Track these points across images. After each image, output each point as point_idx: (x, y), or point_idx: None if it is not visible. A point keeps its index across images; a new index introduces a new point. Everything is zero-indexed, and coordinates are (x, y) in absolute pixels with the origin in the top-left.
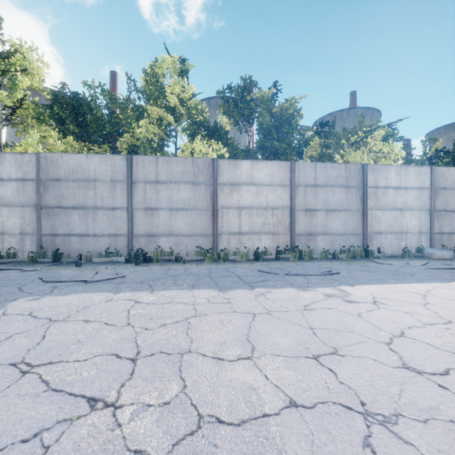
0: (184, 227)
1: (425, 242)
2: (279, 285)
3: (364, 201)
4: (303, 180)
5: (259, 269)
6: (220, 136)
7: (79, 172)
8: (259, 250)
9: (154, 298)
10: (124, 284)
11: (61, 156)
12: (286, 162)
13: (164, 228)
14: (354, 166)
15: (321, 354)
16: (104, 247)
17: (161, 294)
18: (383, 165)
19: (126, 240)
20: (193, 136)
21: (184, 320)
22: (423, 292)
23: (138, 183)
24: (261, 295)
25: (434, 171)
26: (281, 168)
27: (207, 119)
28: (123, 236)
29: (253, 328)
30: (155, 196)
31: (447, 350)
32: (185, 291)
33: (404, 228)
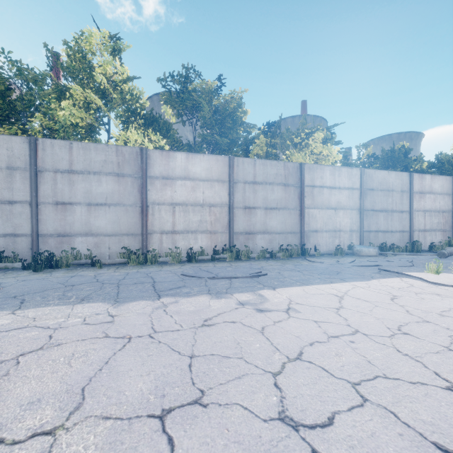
0: (106, 226)
1: (356, 240)
2: (194, 292)
3: (301, 200)
4: (242, 176)
5: (182, 273)
6: (159, 126)
7: None
8: (196, 250)
9: (5, 322)
10: None
11: None
12: (225, 157)
13: (81, 226)
14: (292, 165)
15: (176, 406)
16: None
17: (24, 314)
18: (319, 165)
19: (29, 241)
20: (127, 123)
21: (14, 358)
22: (341, 293)
23: (46, 172)
24: (162, 307)
25: (363, 173)
26: (219, 163)
27: (144, 106)
28: (25, 236)
29: (109, 365)
30: (68, 188)
31: (342, 378)
32: (63, 308)
33: (337, 226)
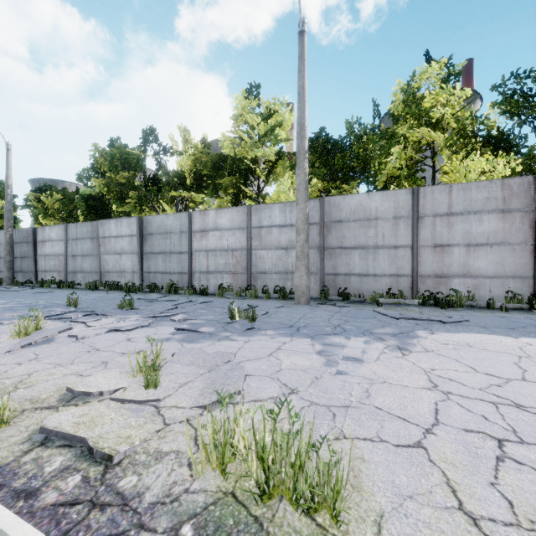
0: (487, 267)
1: None
2: None
3: None
4: None
5: None
6: (509, 144)
7: (360, 212)
8: None
9: None
10: (491, 328)
11: (343, 198)
12: None
13: (458, 268)
14: None
15: None
16: (384, 287)
17: None
18: None
19: (409, 281)
20: (469, 152)
21: None
22: None
23: (426, 218)
24: None
25: None
26: None
27: (491, 126)
28: (405, 276)
29: None
30: (446, 231)
31: None
32: None
33: None
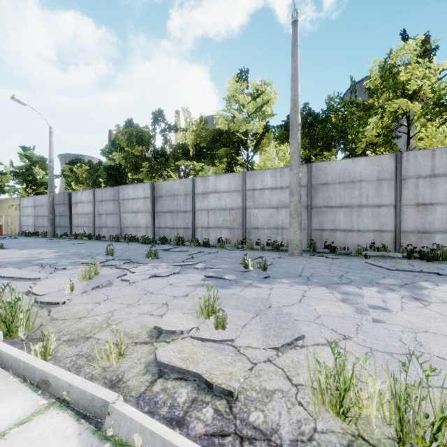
0: None
1: None
2: None
3: None
4: None
5: None
6: None
7: (345, 175)
8: None
9: None
10: None
11: (329, 164)
12: None
13: (441, 224)
14: None
15: None
16: (367, 241)
17: None
18: None
19: (392, 236)
20: (446, 119)
21: None
22: None
23: (408, 179)
24: None
25: None
26: None
27: None
28: (388, 232)
29: None
30: (429, 191)
31: None
32: None
33: None
